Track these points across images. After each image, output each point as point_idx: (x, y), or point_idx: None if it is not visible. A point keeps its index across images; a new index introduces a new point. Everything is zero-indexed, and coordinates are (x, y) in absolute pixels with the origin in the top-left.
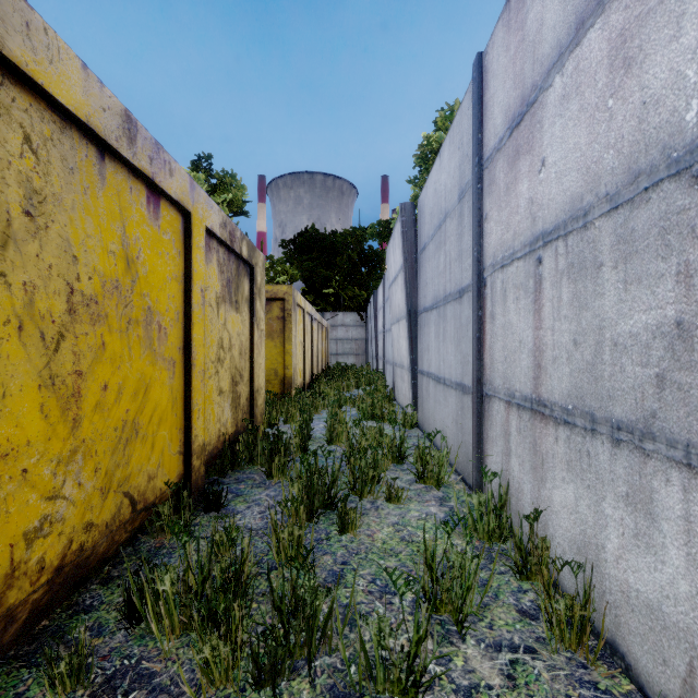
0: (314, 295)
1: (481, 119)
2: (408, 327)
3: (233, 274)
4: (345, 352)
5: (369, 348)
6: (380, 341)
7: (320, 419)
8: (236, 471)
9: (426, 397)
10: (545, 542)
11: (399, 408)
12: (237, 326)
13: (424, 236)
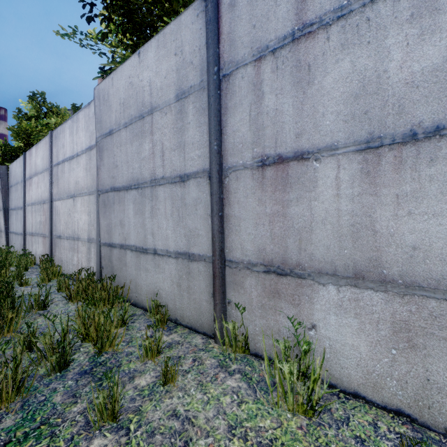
0: None
1: (25, 168)
2: (4, 215)
3: None
4: None
5: None
6: None
7: None
8: None
9: (12, 241)
10: (32, 257)
11: None
12: None
13: (12, 182)
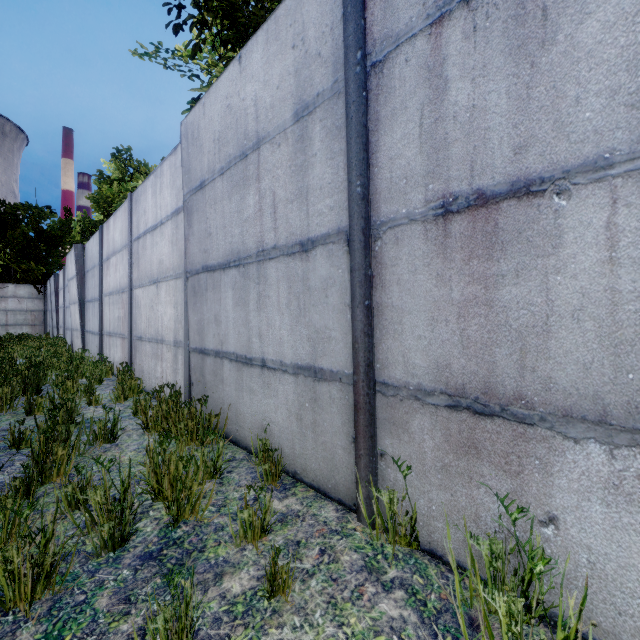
0: None
1: (102, 246)
2: (80, 309)
3: None
4: (18, 323)
5: (48, 319)
6: (61, 314)
7: None
8: None
9: (89, 342)
10: (110, 365)
11: None
12: None
13: (88, 266)
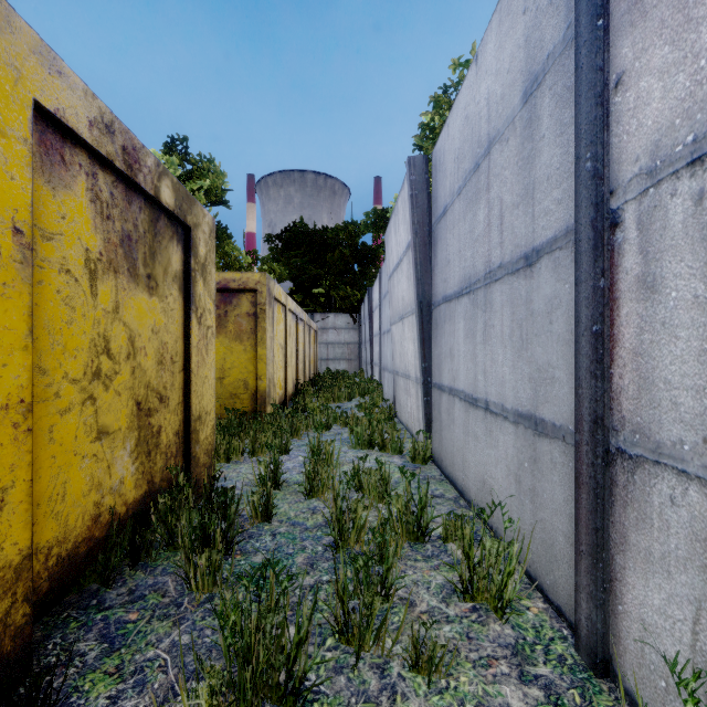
0: (303, 294)
1: None
2: (419, 325)
3: (142, 229)
4: (336, 357)
5: (362, 353)
6: (375, 345)
7: (300, 447)
8: (139, 567)
9: (449, 423)
10: None
11: (402, 428)
12: (151, 317)
13: (444, 195)
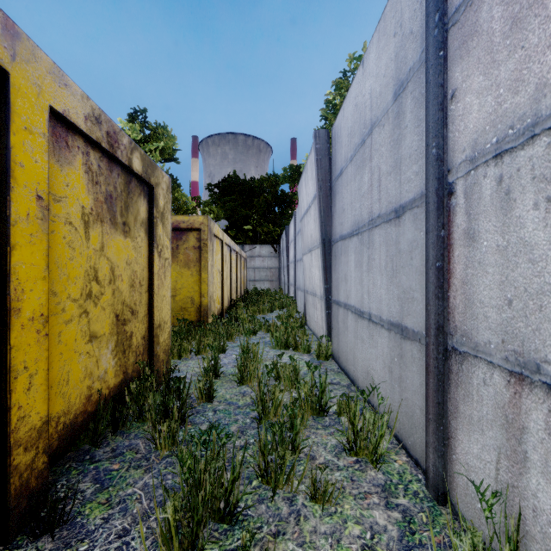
0: (235, 230)
1: None
2: (322, 256)
3: (119, 189)
4: (261, 279)
5: (281, 275)
6: (291, 270)
7: (233, 348)
8: (118, 434)
9: (344, 330)
10: None
11: (311, 333)
12: (125, 253)
13: (341, 160)
